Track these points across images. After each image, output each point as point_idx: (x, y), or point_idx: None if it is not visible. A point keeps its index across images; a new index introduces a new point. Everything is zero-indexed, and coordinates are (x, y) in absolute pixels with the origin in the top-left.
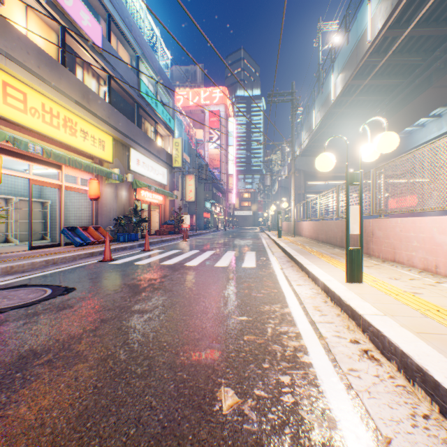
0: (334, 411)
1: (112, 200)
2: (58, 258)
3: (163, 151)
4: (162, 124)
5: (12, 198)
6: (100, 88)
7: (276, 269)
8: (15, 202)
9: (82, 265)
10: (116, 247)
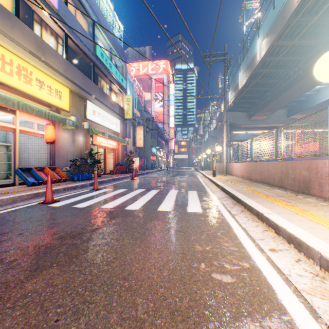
0: None
1: (69, 144)
2: None
3: (117, 105)
4: (115, 83)
5: None
6: (58, 46)
7: (227, 217)
8: None
9: (17, 208)
10: (65, 187)
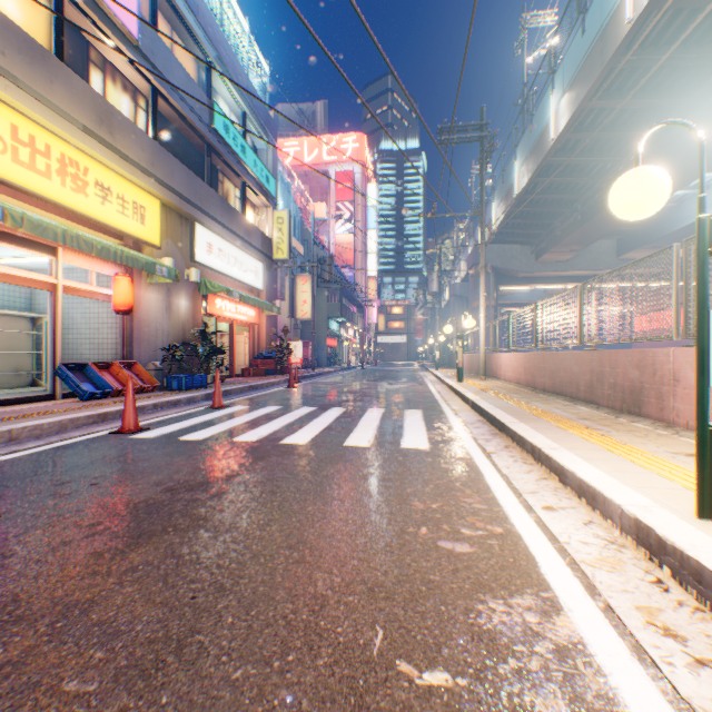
0: None
1: (159, 314)
2: (21, 427)
3: (256, 231)
4: (254, 185)
5: None
6: (139, 112)
7: (477, 456)
8: None
9: (72, 442)
10: (157, 402)
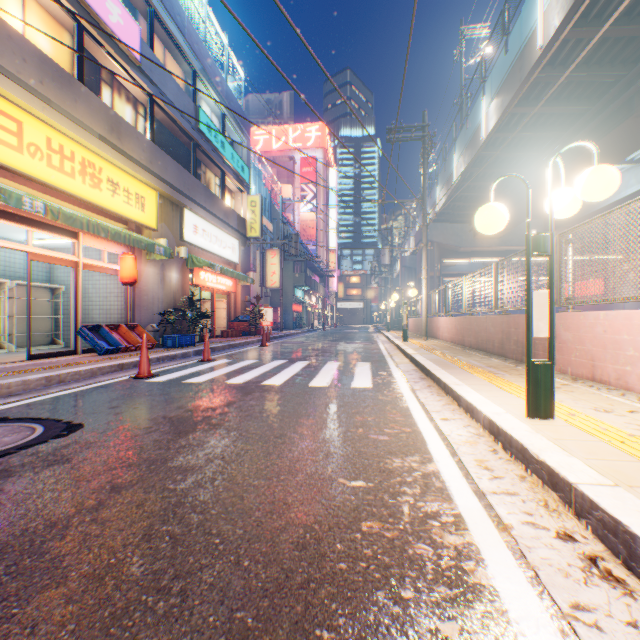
0: None
1: (156, 285)
2: (67, 373)
3: (233, 213)
4: (231, 174)
5: (4, 281)
6: (139, 118)
7: (406, 392)
8: (9, 287)
9: (104, 384)
10: (160, 356)
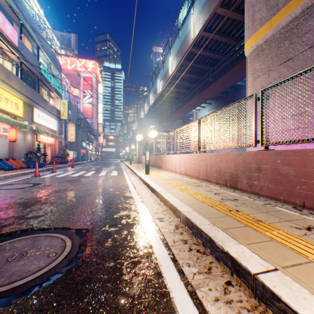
0: (130, 188)
1: (22, 141)
2: (10, 175)
3: (55, 108)
4: (54, 91)
5: None
6: (14, 68)
7: (126, 175)
8: None
9: (26, 178)
10: (35, 170)
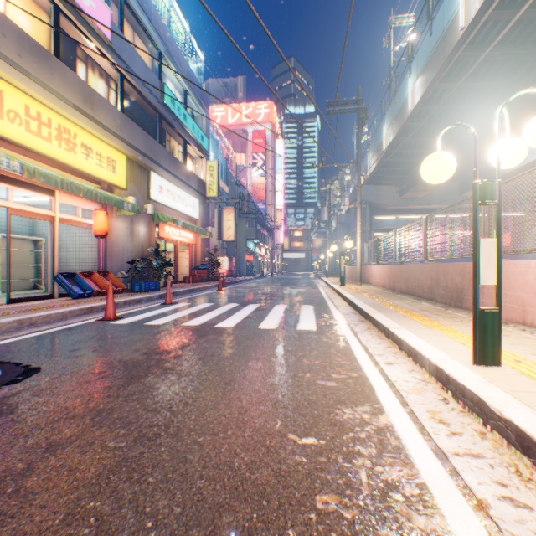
0: None
1: (125, 237)
2: (38, 316)
3: (194, 176)
4: (192, 143)
5: None
6: (111, 92)
7: (348, 334)
8: None
9: (72, 326)
10: (126, 300)
